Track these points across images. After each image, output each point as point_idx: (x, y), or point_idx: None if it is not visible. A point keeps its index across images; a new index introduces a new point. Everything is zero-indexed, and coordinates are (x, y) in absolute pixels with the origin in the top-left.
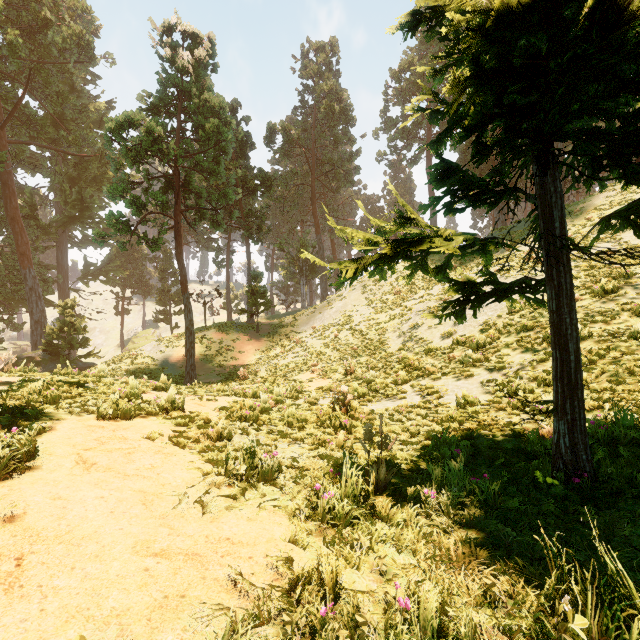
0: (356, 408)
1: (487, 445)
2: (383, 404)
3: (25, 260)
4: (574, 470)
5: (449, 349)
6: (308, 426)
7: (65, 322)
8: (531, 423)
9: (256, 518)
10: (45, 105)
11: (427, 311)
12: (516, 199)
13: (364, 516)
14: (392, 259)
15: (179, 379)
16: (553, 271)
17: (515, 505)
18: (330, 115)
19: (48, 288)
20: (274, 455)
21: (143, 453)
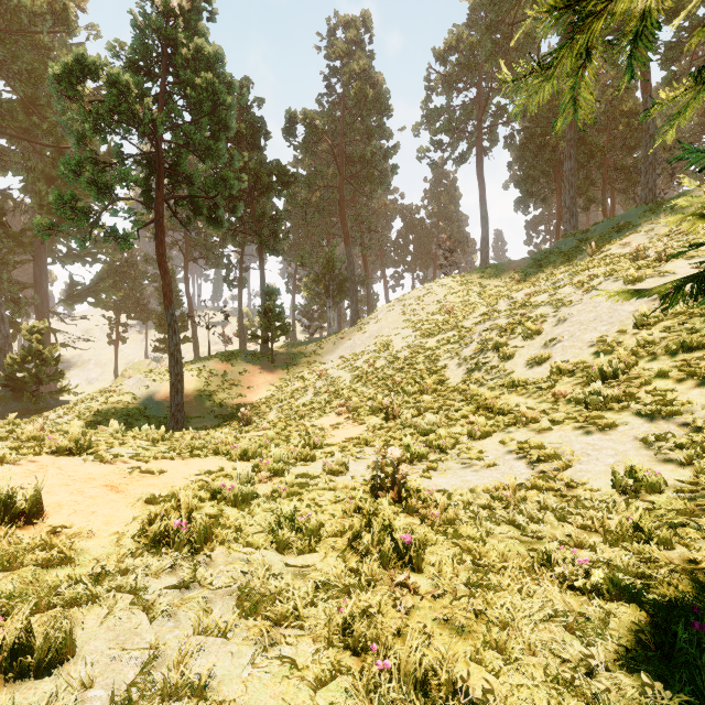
0: (417, 490)
1: None
2: (459, 476)
3: None
4: None
5: (548, 381)
6: (322, 546)
7: (31, 350)
8: None
9: None
10: (13, 86)
11: (496, 330)
12: None
13: None
14: None
15: (163, 423)
16: None
17: None
18: (362, 102)
19: (20, 310)
20: None
21: None
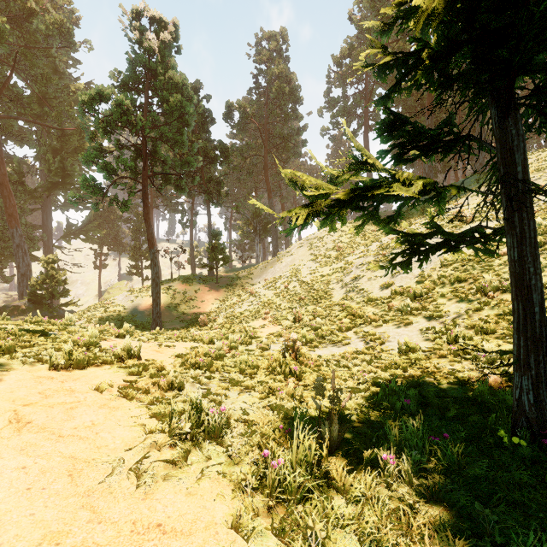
0: (304, 354)
1: (434, 394)
2: (329, 350)
3: (13, 220)
4: (540, 429)
5: (388, 299)
6: (259, 372)
7: (47, 275)
8: (474, 370)
9: (196, 491)
10: (31, 85)
11: (367, 265)
12: (470, 146)
13: (318, 489)
14: (345, 205)
15: (146, 325)
16: (515, 218)
17: (482, 471)
18: (280, 95)
19: (34, 245)
20: (222, 410)
21: (87, 408)
